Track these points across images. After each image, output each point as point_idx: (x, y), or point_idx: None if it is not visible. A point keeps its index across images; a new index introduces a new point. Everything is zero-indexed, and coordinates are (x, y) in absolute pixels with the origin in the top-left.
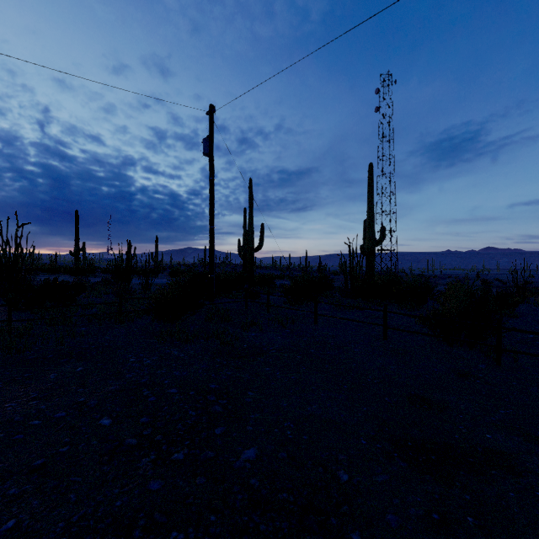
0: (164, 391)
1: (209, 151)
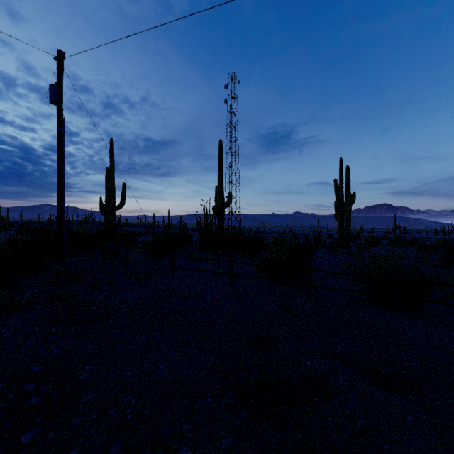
0: None
1: (57, 99)
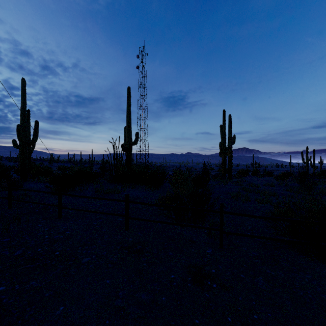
0: None
1: None
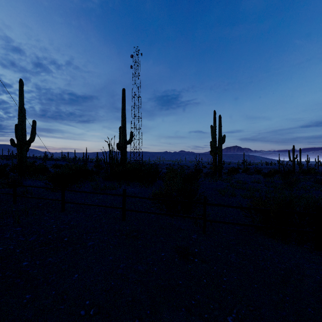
0: None
1: None
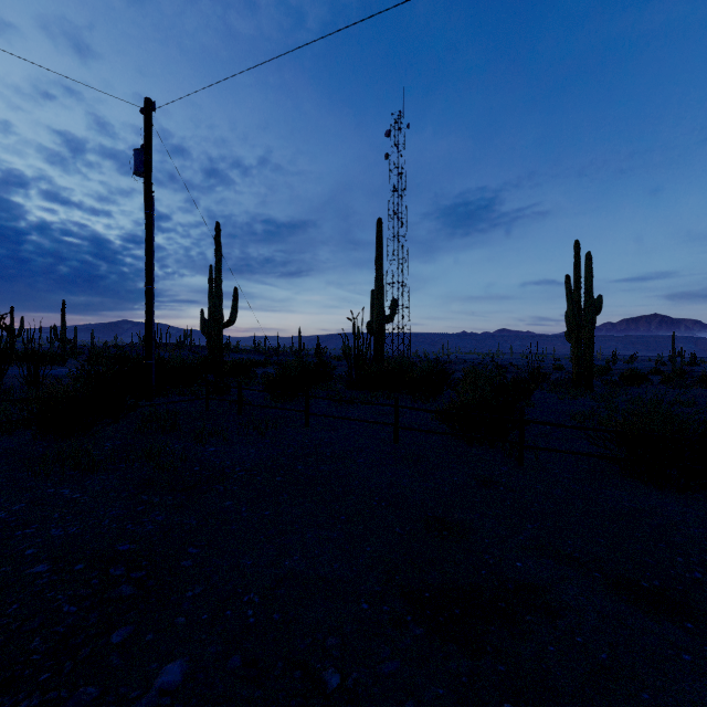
0: (21, 571)
1: (144, 169)
